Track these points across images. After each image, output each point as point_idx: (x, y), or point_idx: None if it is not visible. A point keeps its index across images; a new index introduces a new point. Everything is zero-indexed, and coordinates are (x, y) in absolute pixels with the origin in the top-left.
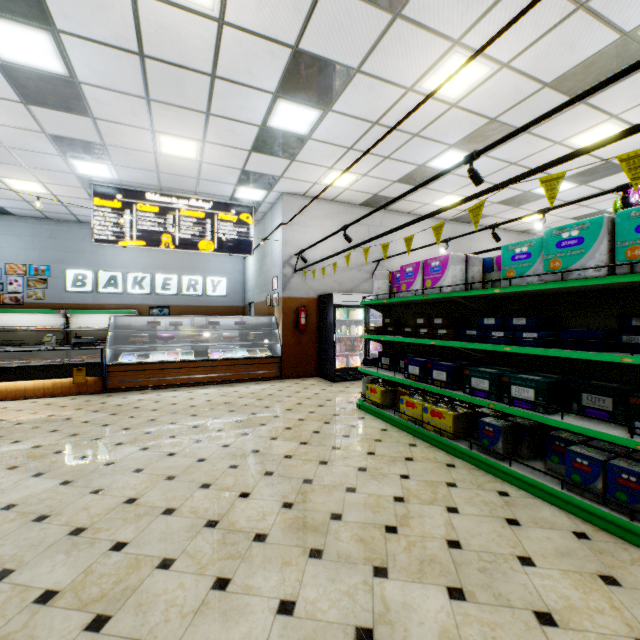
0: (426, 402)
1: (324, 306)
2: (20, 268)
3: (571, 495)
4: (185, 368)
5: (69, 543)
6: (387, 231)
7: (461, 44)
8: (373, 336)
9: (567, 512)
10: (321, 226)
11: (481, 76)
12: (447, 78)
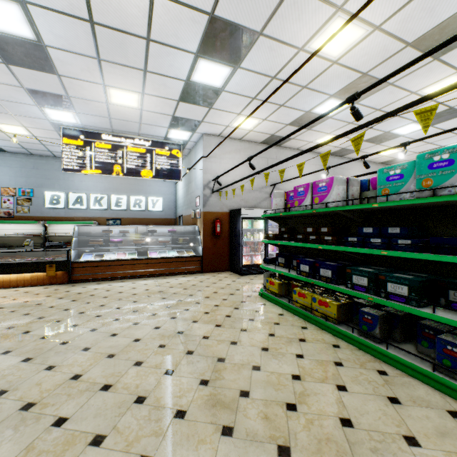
0: (314, 293)
1: (234, 218)
2: (11, 190)
3: (442, 377)
4: (130, 265)
5: (18, 418)
6: (283, 160)
7: (343, 10)
8: (272, 241)
9: (439, 391)
10: (232, 159)
11: (357, 37)
12: (334, 33)
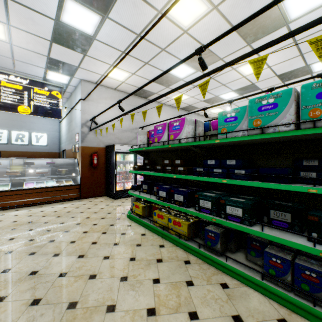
0: (170, 214)
1: (109, 152)
2: None
3: (270, 285)
4: (1, 196)
5: None
6: (145, 102)
7: None
8: (137, 171)
9: (267, 297)
10: (108, 104)
11: (202, 12)
12: None
